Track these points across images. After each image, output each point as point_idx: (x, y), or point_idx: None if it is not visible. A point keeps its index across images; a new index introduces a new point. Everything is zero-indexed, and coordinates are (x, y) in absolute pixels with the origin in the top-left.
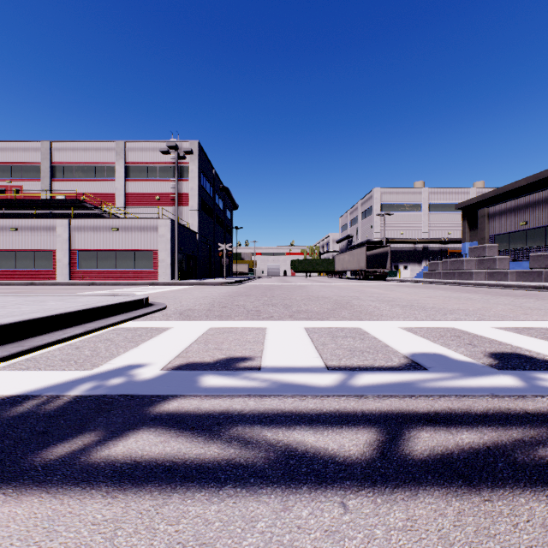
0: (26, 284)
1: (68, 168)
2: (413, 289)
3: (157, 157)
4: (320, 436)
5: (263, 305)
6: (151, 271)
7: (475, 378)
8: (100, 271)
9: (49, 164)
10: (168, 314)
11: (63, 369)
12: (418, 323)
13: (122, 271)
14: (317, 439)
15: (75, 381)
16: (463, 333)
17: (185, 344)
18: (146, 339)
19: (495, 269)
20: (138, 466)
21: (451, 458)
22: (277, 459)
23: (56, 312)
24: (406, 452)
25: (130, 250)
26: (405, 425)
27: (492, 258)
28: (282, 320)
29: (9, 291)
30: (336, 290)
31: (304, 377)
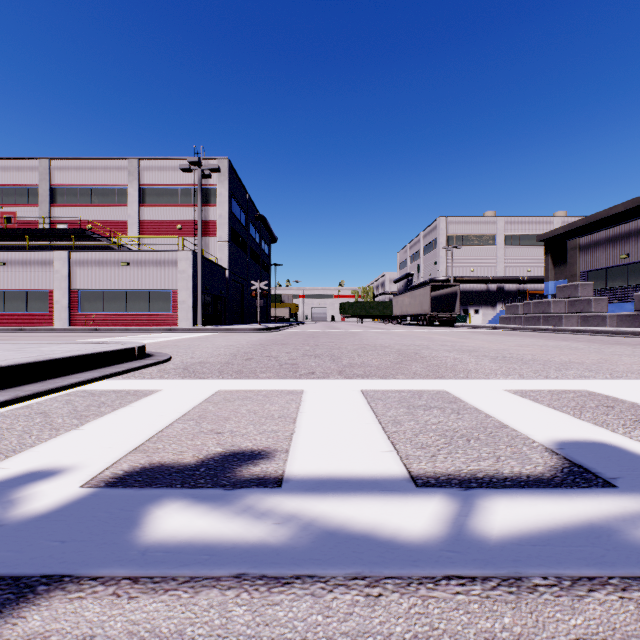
0: (13, 331)
1: (71, 191)
2: (494, 337)
3: (178, 178)
4: None
5: (302, 356)
6: (170, 315)
7: None
8: (107, 314)
9: (48, 187)
10: (166, 369)
11: None
12: (529, 383)
13: (134, 315)
14: None
15: None
16: (612, 400)
17: (163, 422)
18: (106, 412)
19: (590, 312)
20: None
21: None
22: None
23: None
24: None
25: (144, 289)
26: None
27: (587, 298)
28: (328, 378)
29: None
30: (397, 338)
31: (370, 507)
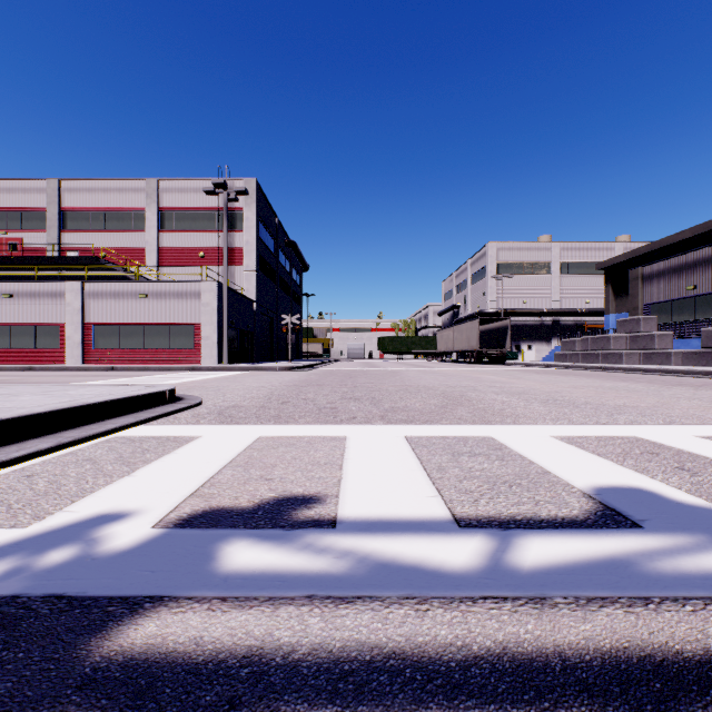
0: (22, 369)
1: (82, 215)
2: (547, 376)
3: (200, 201)
4: None
5: (341, 399)
6: (192, 352)
7: None
8: (123, 351)
9: (57, 210)
10: (200, 414)
11: None
12: (577, 428)
13: (153, 352)
14: None
15: None
16: (658, 447)
17: (212, 469)
18: (152, 458)
19: (653, 349)
20: None
21: None
22: None
23: (12, 415)
24: None
25: (164, 324)
26: (678, 706)
27: (650, 334)
28: (371, 424)
29: None
30: (442, 378)
31: (417, 545)
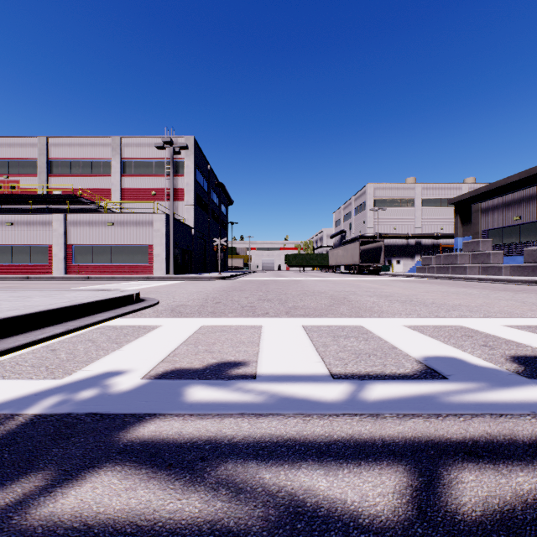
0: (21, 279)
1: (64, 163)
2: (409, 284)
3: (152, 153)
4: (334, 479)
5: (258, 300)
6: (147, 266)
7: (506, 390)
8: (96, 265)
9: (45, 160)
10: (159, 310)
11: (30, 377)
12: (422, 320)
13: (118, 266)
14: (330, 485)
15: (39, 394)
16: (474, 332)
17: (173, 346)
18: (132, 339)
19: (489, 263)
20: (87, 533)
21: (516, 519)
22: (280, 520)
23: (35, 310)
24: (451, 508)
25: (126, 245)
26: (440, 460)
27: (486, 252)
28: (279, 317)
29: (3, 286)
30: (332, 285)
31: (306, 388)
